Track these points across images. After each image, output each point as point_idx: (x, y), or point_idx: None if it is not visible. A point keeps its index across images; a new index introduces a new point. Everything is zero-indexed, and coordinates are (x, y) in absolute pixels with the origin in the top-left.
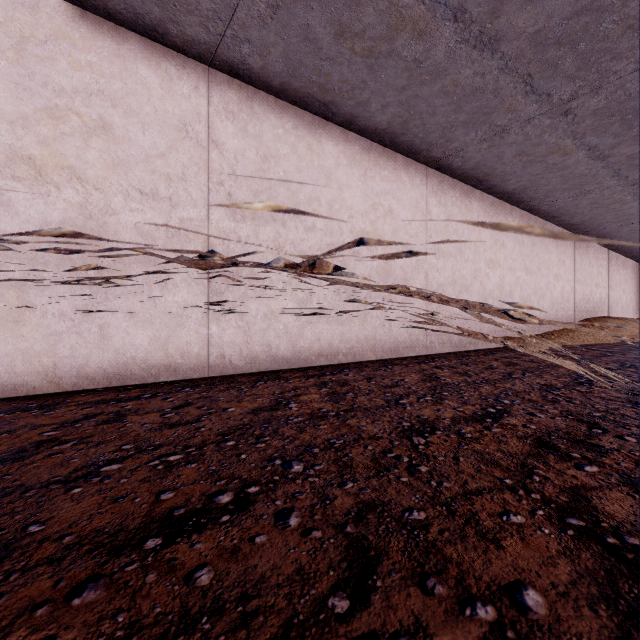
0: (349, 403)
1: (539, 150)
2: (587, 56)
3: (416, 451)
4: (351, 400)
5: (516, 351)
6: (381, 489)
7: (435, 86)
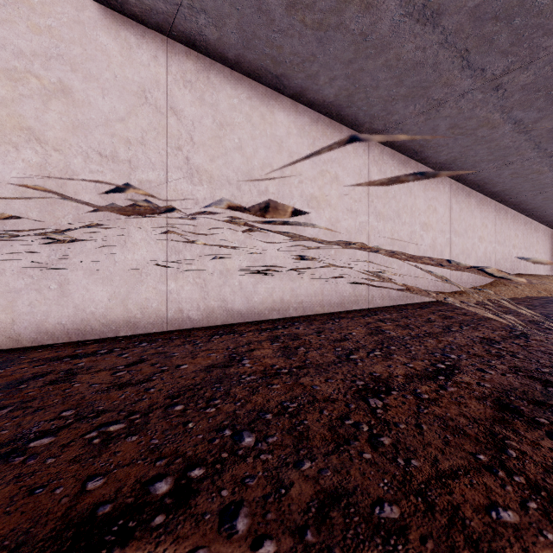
0: (301, 359)
1: (470, 123)
2: (521, 31)
3: (375, 417)
4: (303, 355)
5: (448, 305)
6: (343, 471)
7: (379, 60)
